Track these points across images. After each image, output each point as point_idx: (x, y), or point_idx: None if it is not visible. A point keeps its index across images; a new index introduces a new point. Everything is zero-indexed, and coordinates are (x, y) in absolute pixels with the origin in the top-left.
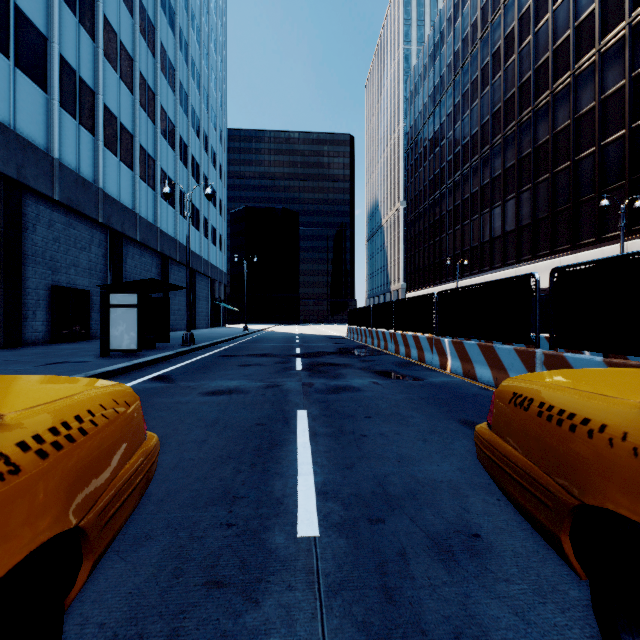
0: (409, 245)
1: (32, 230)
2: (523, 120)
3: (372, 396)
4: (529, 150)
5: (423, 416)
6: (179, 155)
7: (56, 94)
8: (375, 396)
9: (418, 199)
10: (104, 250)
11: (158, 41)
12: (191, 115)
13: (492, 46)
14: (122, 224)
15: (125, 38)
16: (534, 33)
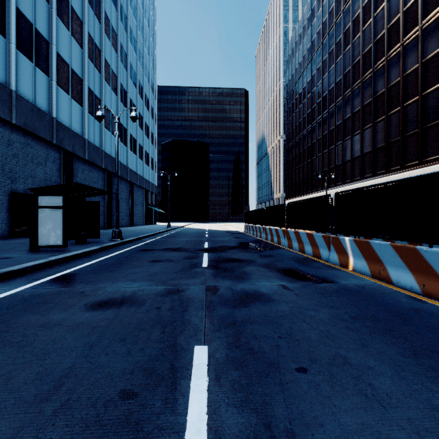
0: (288, 165)
1: None
2: (378, 68)
3: (289, 312)
4: (383, 90)
5: (386, 368)
6: (120, 98)
7: (13, 39)
8: (293, 312)
9: (295, 132)
10: (58, 166)
11: (103, 11)
12: (130, 70)
13: (352, 14)
14: (73, 146)
15: (76, 5)
16: (387, 0)
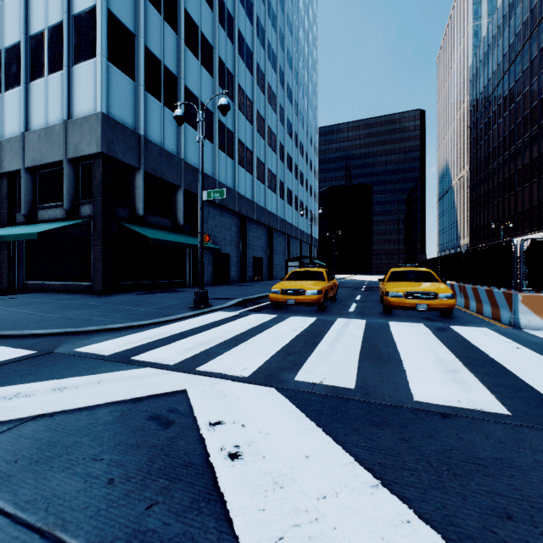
0: (471, 207)
1: (248, 234)
2: None
3: None
4: None
5: None
6: (294, 174)
7: (255, 174)
8: None
9: (479, 168)
10: (266, 237)
11: (285, 117)
12: (299, 146)
13: (539, 43)
14: (273, 223)
15: (273, 128)
16: None
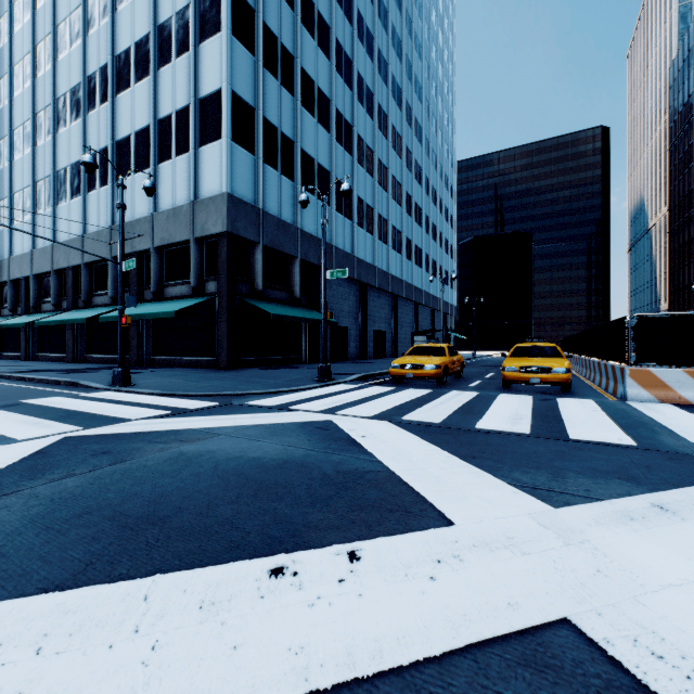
0: (672, 259)
1: (368, 304)
2: None
3: None
4: None
5: None
6: (424, 228)
7: (376, 234)
8: None
9: (682, 206)
10: (390, 307)
11: (413, 160)
12: (431, 193)
13: None
14: (397, 290)
15: (398, 176)
16: None
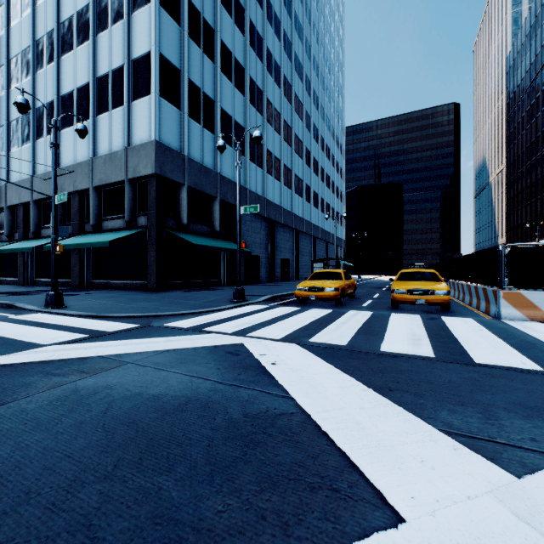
0: (508, 205)
1: (276, 237)
2: None
3: None
4: None
5: None
6: (320, 177)
7: (282, 181)
8: None
9: (516, 164)
10: (293, 240)
11: (312, 123)
12: (325, 149)
13: None
14: (299, 226)
15: (300, 135)
16: None
